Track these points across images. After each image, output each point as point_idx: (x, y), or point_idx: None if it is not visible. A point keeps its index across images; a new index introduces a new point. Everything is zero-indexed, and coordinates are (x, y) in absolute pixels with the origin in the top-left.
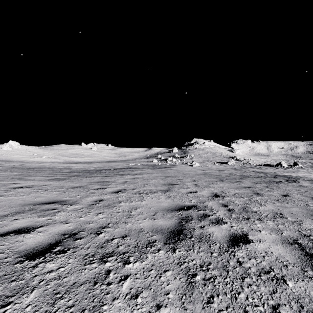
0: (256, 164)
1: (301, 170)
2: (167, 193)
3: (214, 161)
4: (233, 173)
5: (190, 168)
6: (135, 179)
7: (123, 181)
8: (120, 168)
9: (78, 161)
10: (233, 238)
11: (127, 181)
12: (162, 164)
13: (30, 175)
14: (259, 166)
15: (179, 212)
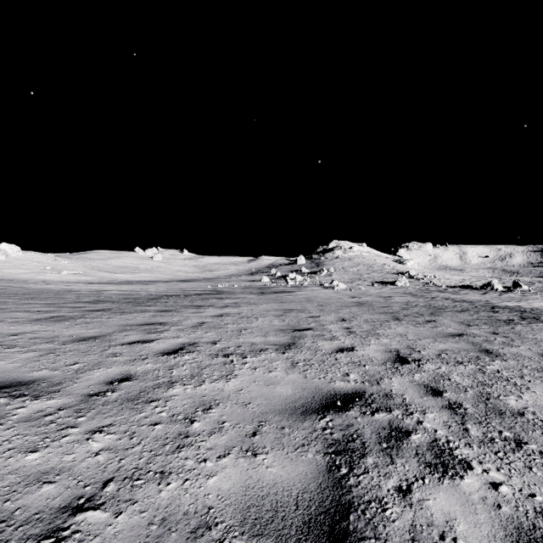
0: (446, 285)
1: (531, 296)
2: (288, 353)
3: (371, 279)
4: (412, 302)
5: (330, 294)
6: (223, 318)
7: (197, 323)
8: (198, 294)
9: (126, 280)
10: None
11: (206, 321)
12: (278, 284)
13: (1, 310)
14: (452, 288)
15: (324, 417)
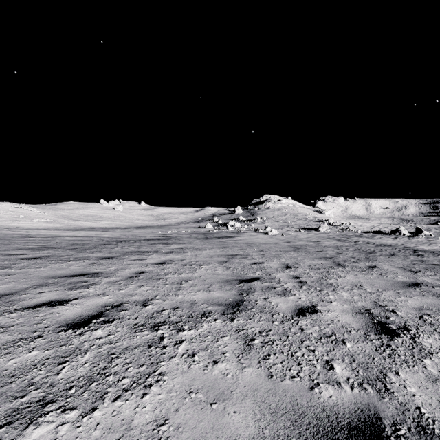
0: (360, 231)
1: (436, 240)
2: (238, 319)
3: (297, 226)
4: (341, 246)
5: (266, 239)
6: (165, 265)
7: (135, 272)
8: (147, 240)
9: (89, 227)
10: None
11: (145, 270)
12: (220, 230)
13: None
14: (366, 233)
15: None
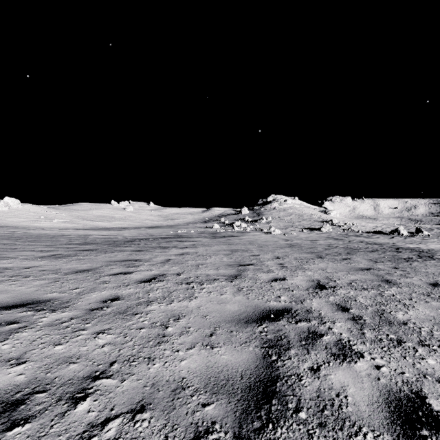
0: (361, 231)
1: (430, 240)
2: (235, 282)
3: (301, 226)
4: (333, 244)
5: (268, 238)
6: (184, 256)
7: (164, 259)
8: (163, 238)
9: (104, 227)
10: (396, 411)
11: (171, 258)
12: (226, 230)
13: (13, 250)
14: (366, 233)
15: (261, 325)
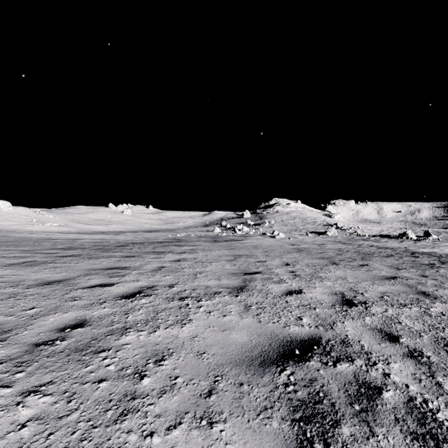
0: (368, 235)
1: (441, 244)
2: (241, 296)
3: (305, 230)
4: (343, 249)
5: (272, 242)
6: (180, 262)
7: (157, 267)
8: (160, 242)
9: (100, 231)
10: None
11: (165, 266)
12: (228, 234)
13: None
14: (373, 237)
15: (284, 370)
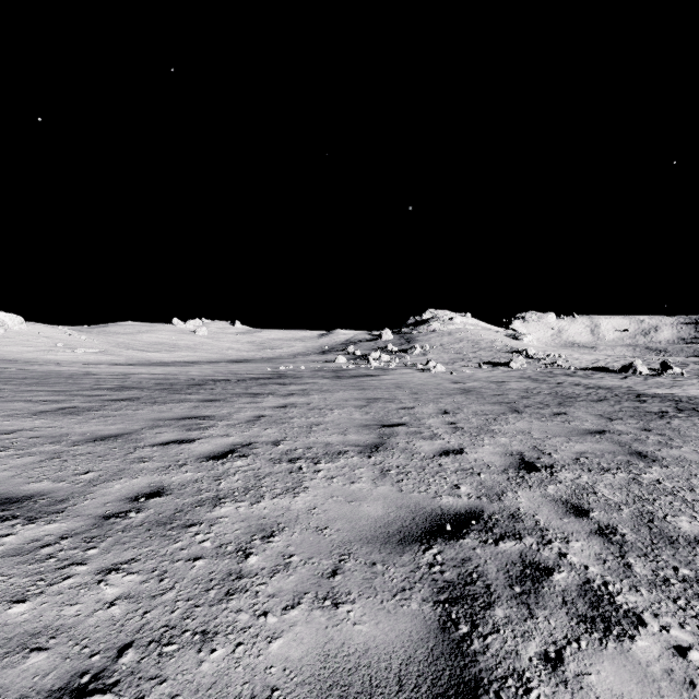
0: (574, 367)
1: (686, 381)
2: (375, 457)
3: (477, 359)
4: (533, 389)
5: (425, 378)
6: (287, 409)
7: (253, 416)
8: (255, 379)
9: (160, 361)
10: None
11: (265, 414)
12: (358, 366)
13: None
14: (583, 371)
15: (430, 548)
